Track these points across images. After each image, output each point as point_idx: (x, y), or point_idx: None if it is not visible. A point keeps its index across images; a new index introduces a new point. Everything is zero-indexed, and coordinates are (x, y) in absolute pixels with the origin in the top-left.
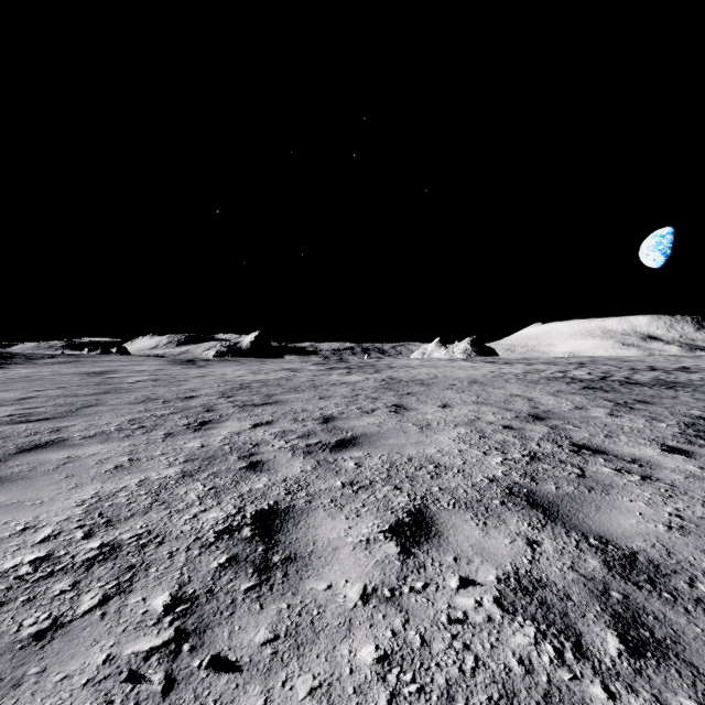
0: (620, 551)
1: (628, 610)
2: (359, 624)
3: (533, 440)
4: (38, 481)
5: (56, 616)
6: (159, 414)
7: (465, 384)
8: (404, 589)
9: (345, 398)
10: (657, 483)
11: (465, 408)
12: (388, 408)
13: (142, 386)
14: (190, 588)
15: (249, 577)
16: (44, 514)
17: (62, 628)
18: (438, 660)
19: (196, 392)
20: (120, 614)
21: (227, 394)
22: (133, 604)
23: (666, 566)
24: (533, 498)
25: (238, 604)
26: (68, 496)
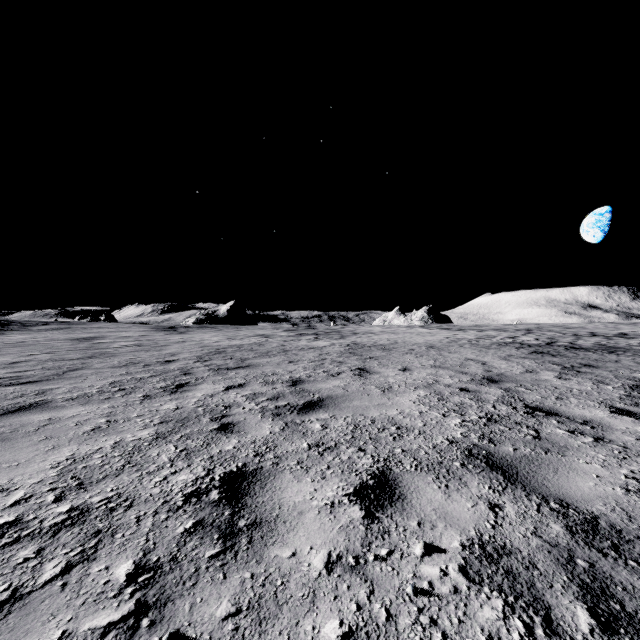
0: (581, 515)
1: (595, 580)
2: (323, 595)
3: (489, 402)
4: (17, 443)
5: (16, 586)
6: (139, 377)
7: (423, 349)
8: (369, 557)
9: (312, 362)
10: (609, 444)
11: (424, 371)
12: (352, 371)
13: (126, 350)
14: (154, 556)
15: (214, 544)
16: (19, 477)
17: (20, 600)
18: (405, 637)
19: (175, 357)
20: (81, 584)
21: (203, 359)
22: (96, 573)
23: (629, 531)
24: (492, 460)
25: (201, 573)
26: (45, 458)
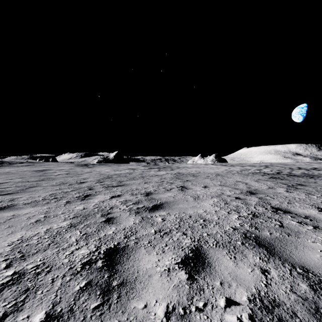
0: (317, 277)
1: None
2: None
3: (252, 205)
4: None
5: None
6: (65, 191)
7: (214, 176)
8: (192, 308)
9: (157, 183)
10: None
11: (215, 188)
12: (178, 188)
13: (61, 176)
14: (59, 307)
15: (97, 298)
16: None
17: None
18: None
19: (86, 180)
20: None
21: (100, 181)
22: (20, 321)
23: None
24: (259, 240)
25: (87, 321)
26: (5, 239)
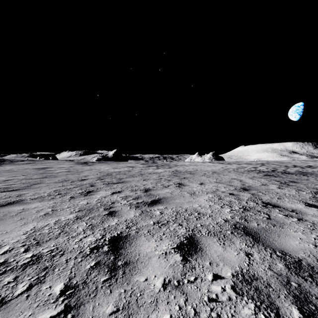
0: (293, 259)
1: (301, 293)
2: (161, 301)
3: (244, 200)
4: (6, 221)
5: (3, 297)
6: (68, 188)
7: (210, 173)
8: (185, 281)
9: (155, 180)
10: (305, 222)
11: (211, 184)
12: (175, 184)
13: (62, 174)
14: (74, 280)
15: (105, 274)
16: (6, 239)
17: (5, 304)
18: None
19: (87, 177)
20: (37, 295)
21: (101, 178)
22: (44, 289)
23: (317, 267)
24: (246, 230)
25: (99, 289)
26: (20, 229)
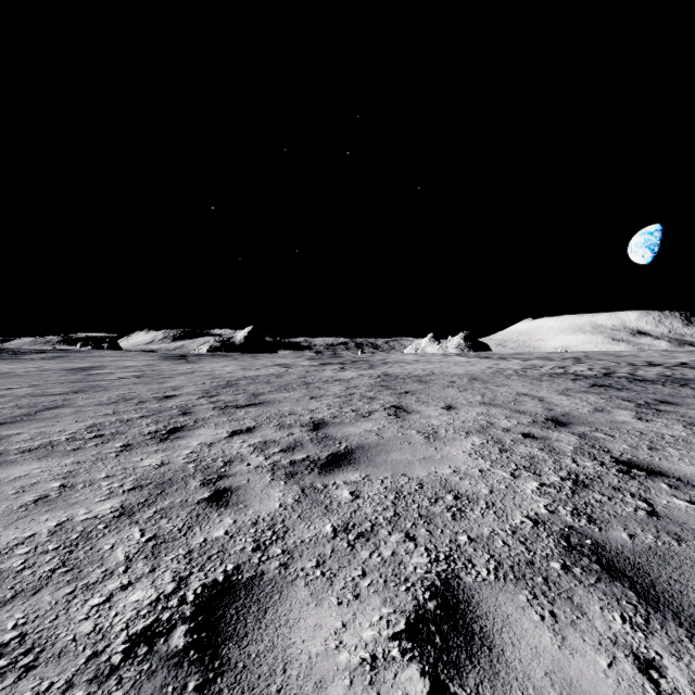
0: None
1: None
2: None
3: (566, 454)
4: None
5: None
6: (126, 418)
7: (465, 382)
8: None
9: (338, 397)
10: None
11: (472, 410)
12: (386, 410)
13: (122, 383)
14: None
15: None
16: None
17: None
18: None
19: (177, 391)
20: None
21: (210, 393)
22: None
23: None
24: (606, 557)
25: None
26: None
